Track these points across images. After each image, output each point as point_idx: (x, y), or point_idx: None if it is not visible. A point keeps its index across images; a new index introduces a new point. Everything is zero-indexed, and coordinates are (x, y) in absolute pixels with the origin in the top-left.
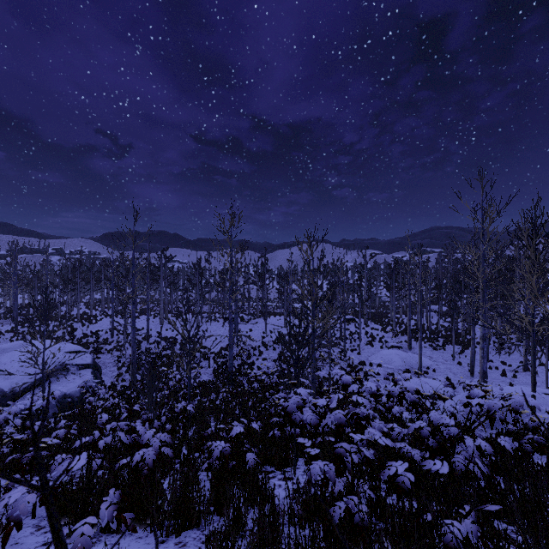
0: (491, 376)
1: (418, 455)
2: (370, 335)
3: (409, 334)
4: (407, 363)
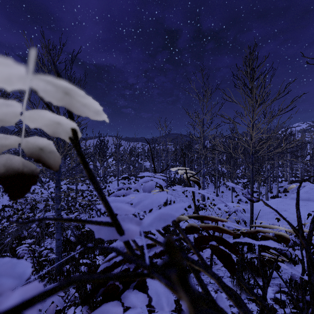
0: None
1: None
2: None
3: None
4: None
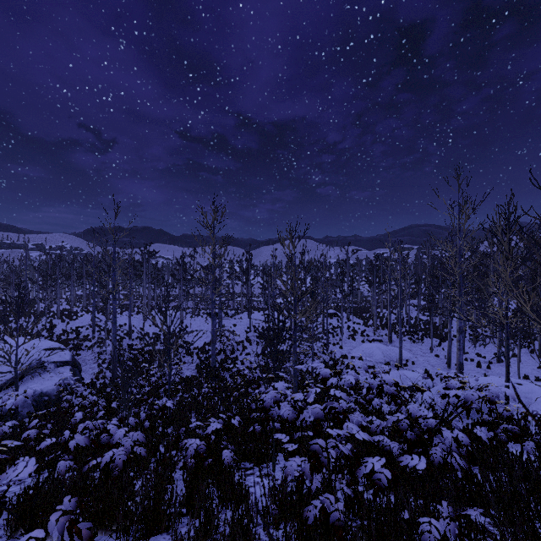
0: (466, 367)
1: (396, 447)
2: (352, 329)
3: (389, 328)
4: (388, 356)
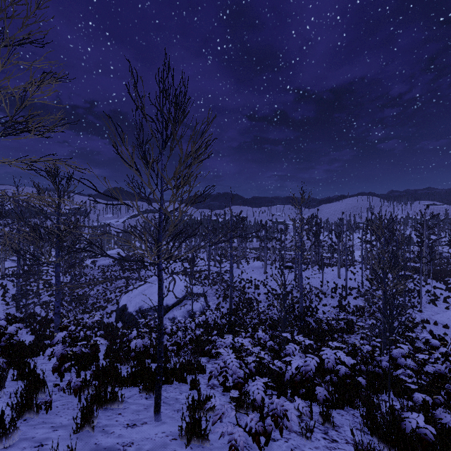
0: None
1: None
2: (431, 294)
3: None
4: None
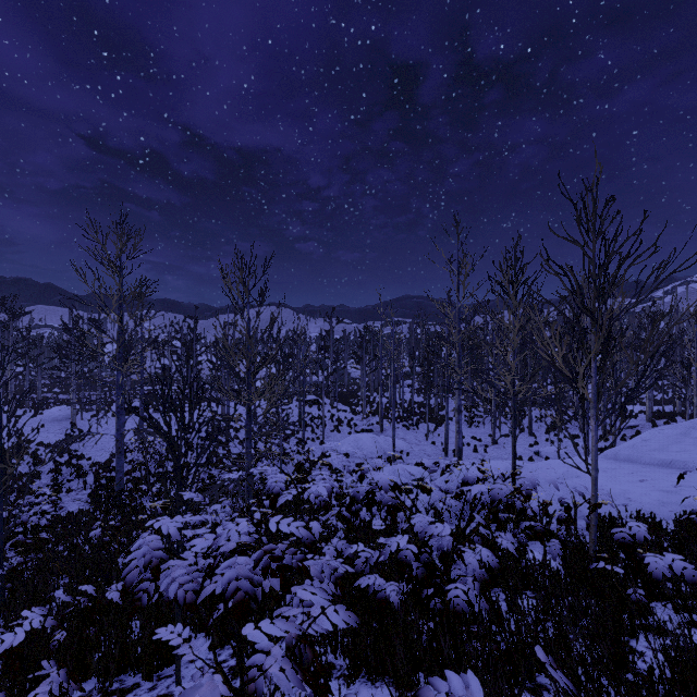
0: (464, 453)
1: (395, 591)
2: (336, 419)
3: (381, 414)
4: (379, 448)
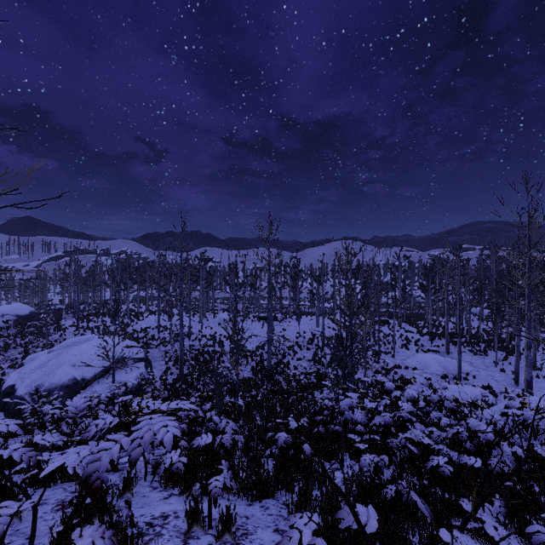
0: (538, 385)
1: (456, 456)
2: (404, 338)
3: (447, 339)
4: (445, 368)
